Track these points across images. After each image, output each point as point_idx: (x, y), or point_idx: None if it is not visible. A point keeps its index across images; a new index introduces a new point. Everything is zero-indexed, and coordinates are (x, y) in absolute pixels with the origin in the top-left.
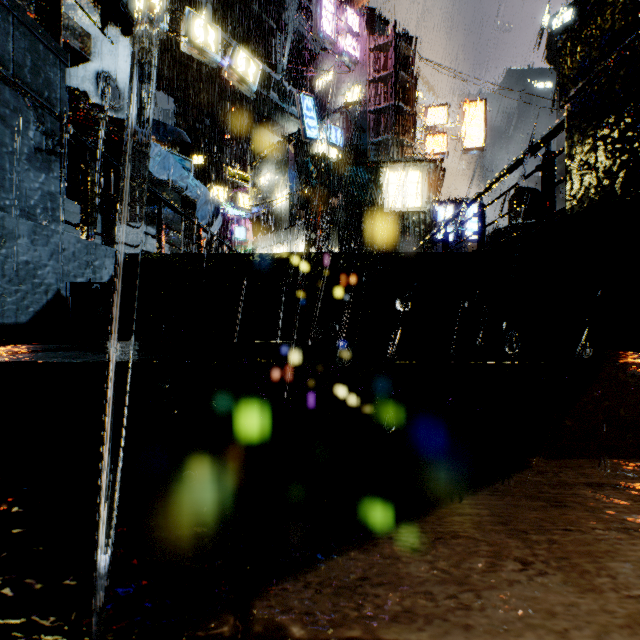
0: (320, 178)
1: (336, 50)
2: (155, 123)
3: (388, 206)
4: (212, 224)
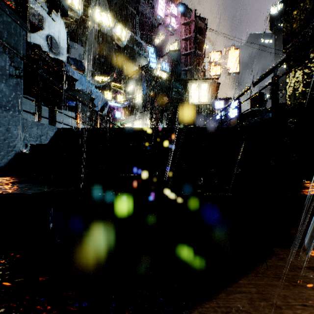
0: (157, 87)
1: (165, 24)
2: (76, 60)
3: (191, 101)
4: (104, 111)
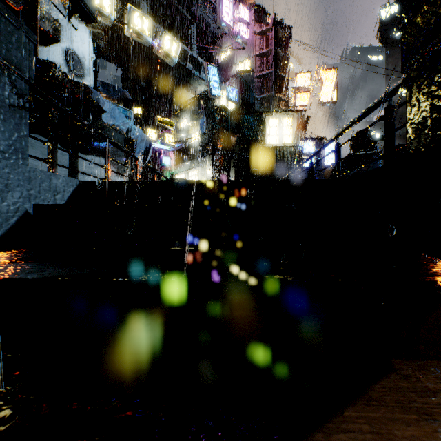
0: (222, 123)
1: (233, 34)
2: (106, 85)
3: (269, 142)
4: (146, 156)
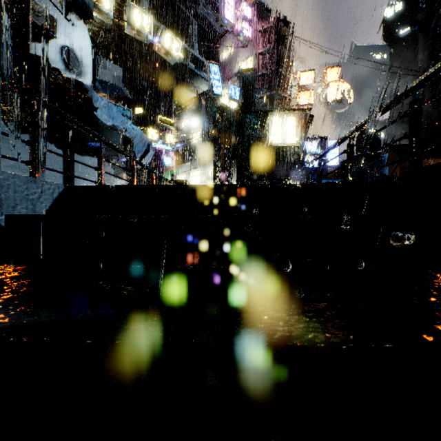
0: (223, 123)
1: (235, 32)
2: (105, 84)
3: (272, 142)
4: (145, 156)
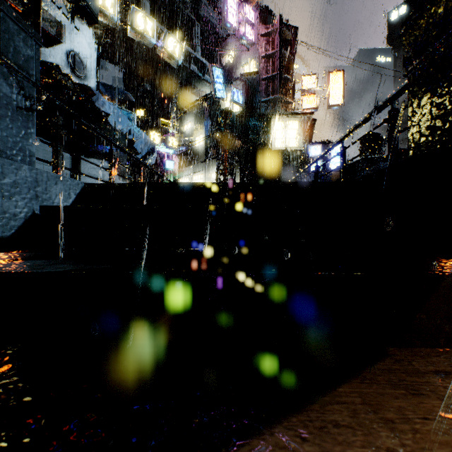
0: (226, 126)
1: (238, 35)
2: (109, 87)
3: (275, 146)
4: (149, 159)
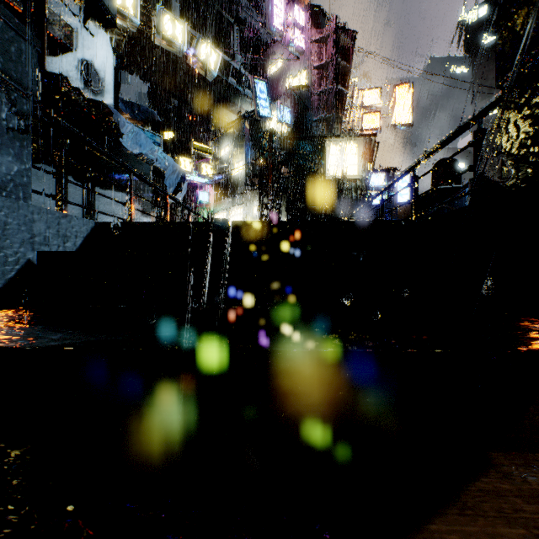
0: (271, 150)
1: (285, 41)
2: (130, 104)
3: (329, 174)
4: (178, 191)
